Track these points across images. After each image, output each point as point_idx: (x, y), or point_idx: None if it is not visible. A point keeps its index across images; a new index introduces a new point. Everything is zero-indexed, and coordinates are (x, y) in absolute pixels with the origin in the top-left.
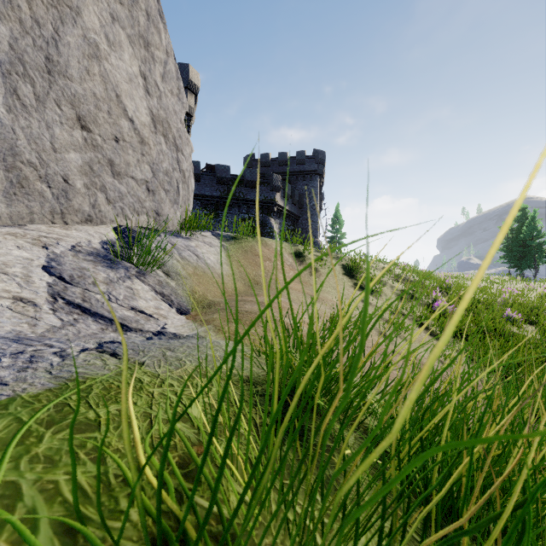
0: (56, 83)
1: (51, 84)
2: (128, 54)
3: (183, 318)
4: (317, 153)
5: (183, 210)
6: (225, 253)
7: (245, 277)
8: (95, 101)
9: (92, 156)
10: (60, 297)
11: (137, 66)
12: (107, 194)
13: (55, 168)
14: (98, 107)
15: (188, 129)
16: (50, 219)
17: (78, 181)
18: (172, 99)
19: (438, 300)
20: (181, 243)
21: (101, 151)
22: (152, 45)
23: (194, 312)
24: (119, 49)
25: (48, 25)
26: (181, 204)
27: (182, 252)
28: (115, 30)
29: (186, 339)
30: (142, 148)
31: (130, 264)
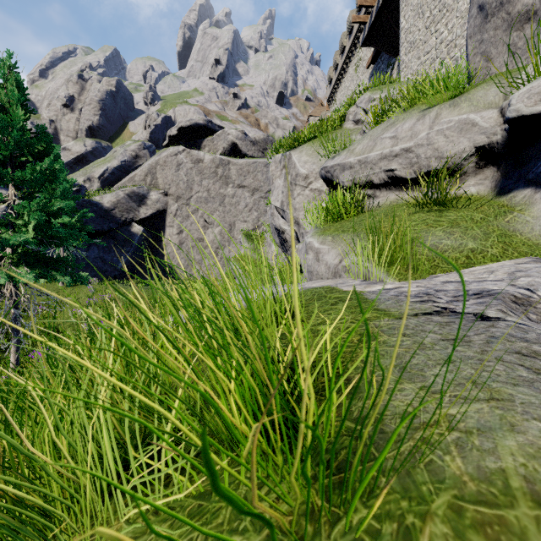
0: None
1: None
2: None
3: None
4: None
5: None
6: None
7: None
8: None
9: None
10: None
11: None
12: None
13: None
14: None
15: None
16: None
17: None
18: None
19: None
20: None
21: None
22: None
23: None
24: None
25: None
26: None
27: None
28: None
29: None
30: None
31: None
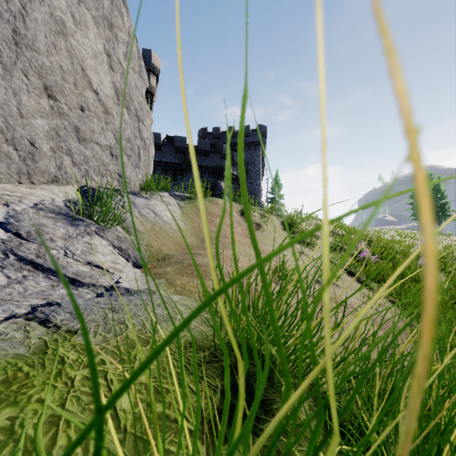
0: (23, 54)
1: (18, 55)
2: (93, 33)
3: (139, 271)
4: (260, 127)
5: (144, 173)
6: (181, 211)
7: (198, 232)
8: (62, 73)
9: (58, 123)
10: (13, 253)
11: (102, 45)
12: (72, 157)
13: (21, 132)
14: (64, 79)
15: (150, 105)
16: (17, 179)
17: (45, 145)
18: (134, 75)
19: (363, 251)
20: (141, 202)
21: (67, 118)
22: (115, 27)
23: (149, 265)
24: (85, 28)
25: (15, 0)
26: (142, 168)
27: (142, 210)
28: (81, 10)
29: (136, 296)
30: (106, 117)
31: (91, 221)
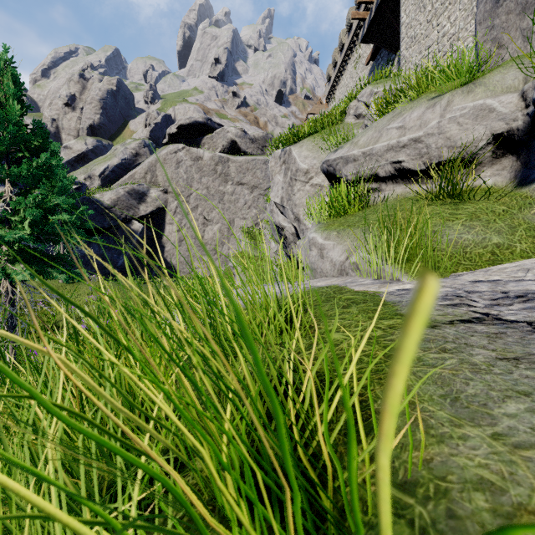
0: None
1: None
2: None
3: None
4: None
5: None
6: None
7: None
8: None
9: None
10: None
11: None
12: None
13: None
14: None
15: None
16: None
17: None
18: None
19: None
20: None
21: None
22: None
23: None
24: None
25: None
26: None
27: None
28: None
29: None
30: None
31: None
